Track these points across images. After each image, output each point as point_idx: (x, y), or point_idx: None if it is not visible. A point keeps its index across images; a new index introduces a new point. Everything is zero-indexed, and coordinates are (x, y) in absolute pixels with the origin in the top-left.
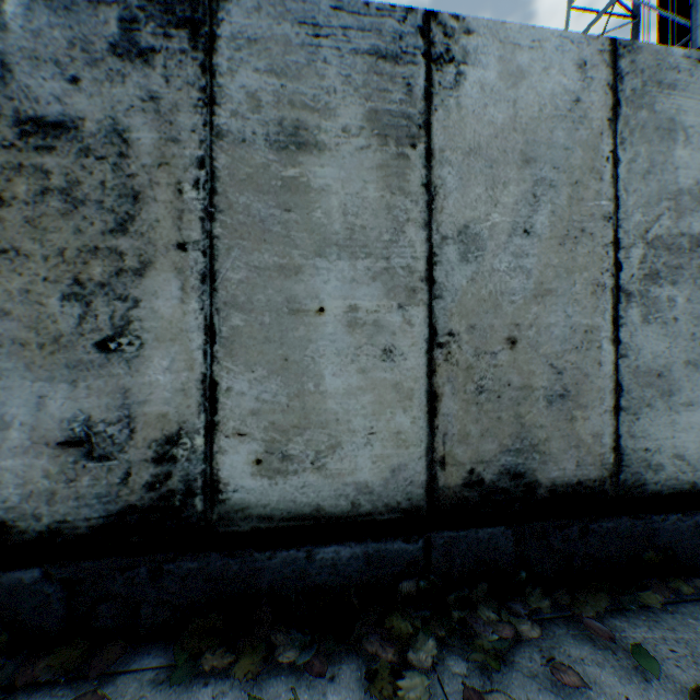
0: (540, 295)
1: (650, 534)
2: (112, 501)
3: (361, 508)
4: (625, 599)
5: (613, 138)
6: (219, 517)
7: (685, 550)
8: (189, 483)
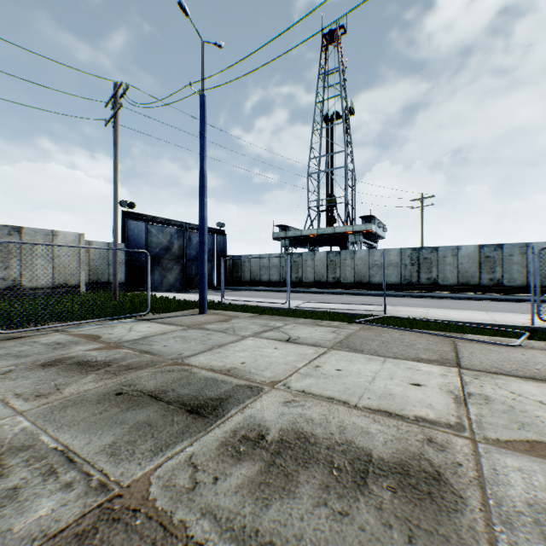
0: (540, 267)
1: None
2: (492, 284)
3: (517, 286)
4: None
5: None
6: (502, 286)
7: None
8: (499, 283)
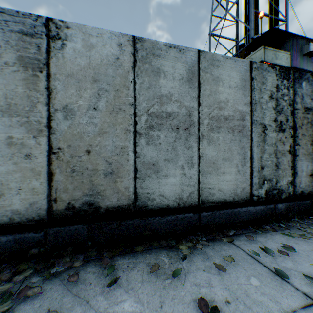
0: (101, 133)
1: (148, 225)
2: None
3: (15, 220)
4: (128, 250)
5: (134, 74)
6: None
7: (163, 230)
8: None
